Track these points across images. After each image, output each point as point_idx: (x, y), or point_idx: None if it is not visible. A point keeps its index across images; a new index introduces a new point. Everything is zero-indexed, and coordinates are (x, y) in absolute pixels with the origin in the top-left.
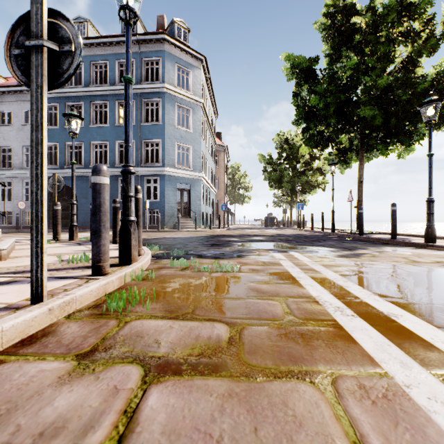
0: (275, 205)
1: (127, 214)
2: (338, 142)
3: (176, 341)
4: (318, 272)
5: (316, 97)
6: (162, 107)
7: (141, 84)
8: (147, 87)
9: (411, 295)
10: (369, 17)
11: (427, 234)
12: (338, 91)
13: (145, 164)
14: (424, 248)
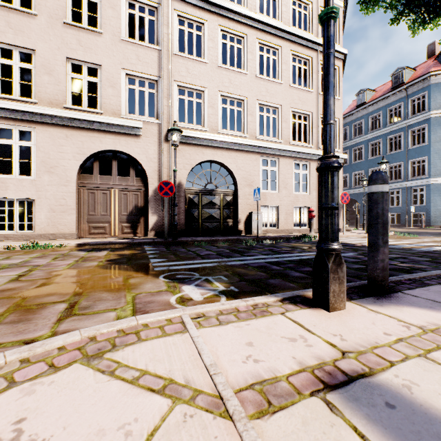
0: None
1: None
2: None
3: None
4: None
5: None
6: (428, 131)
7: (407, 119)
8: (413, 120)
9: None
10: None
11: None
12: None
13: (411, 177)
14: None
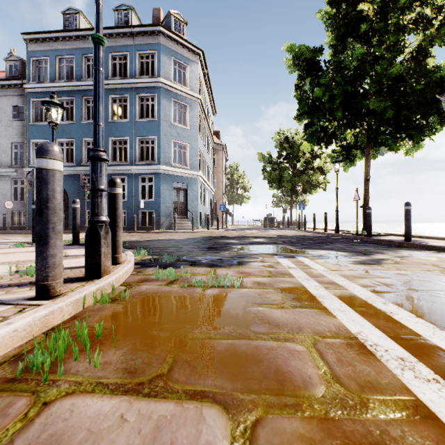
0: (274, 205)
1: (96, 213)
2: (342, 139)
3: None
4: (341, 287)
5: (321, 89)
6: (158, 103)
7: (135, 78)
8: (142, 82)
9: None
10: (378, 3)
11: None
12: (344, 82)
13: (140, 162)
14: None
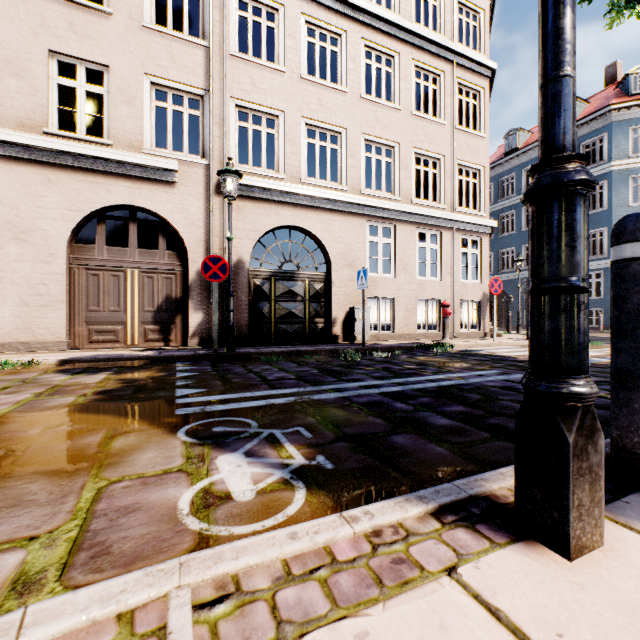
0: None
1: None
2: None
3: None
4: None
5: None
6: (607, 190)
7: None
8: None
9: None
10: None
11: None
12: None
13: None
14: None
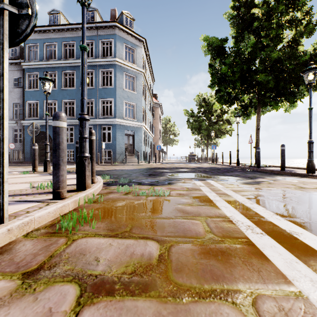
0: (195, 146)
1: (82, 151)
2: (242, 100)
3: (113, 259)
4: (229, 196)
5: (226, 67)
6: (114, 75)
7: (98, 58)
8: (103, 61)
9: (305, 215)
10: (264, 9)
11: (308, 166)
12: (242, 63)
13: (101, 116)
14: (306, 177)
